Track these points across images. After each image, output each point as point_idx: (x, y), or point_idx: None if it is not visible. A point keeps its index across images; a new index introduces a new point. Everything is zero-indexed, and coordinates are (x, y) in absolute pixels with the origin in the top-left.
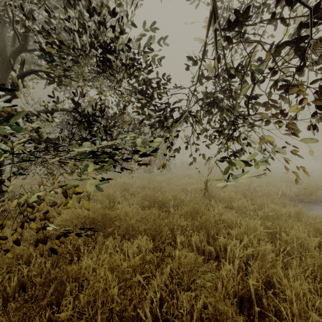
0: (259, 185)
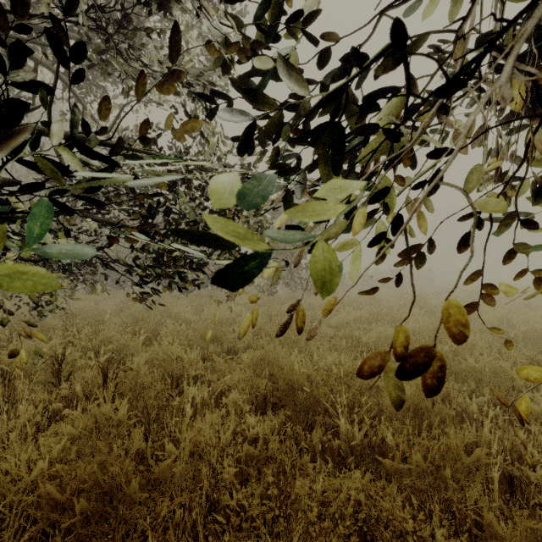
0: (533, 330)
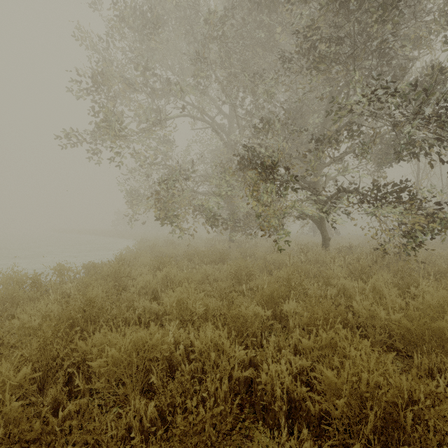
0: None
